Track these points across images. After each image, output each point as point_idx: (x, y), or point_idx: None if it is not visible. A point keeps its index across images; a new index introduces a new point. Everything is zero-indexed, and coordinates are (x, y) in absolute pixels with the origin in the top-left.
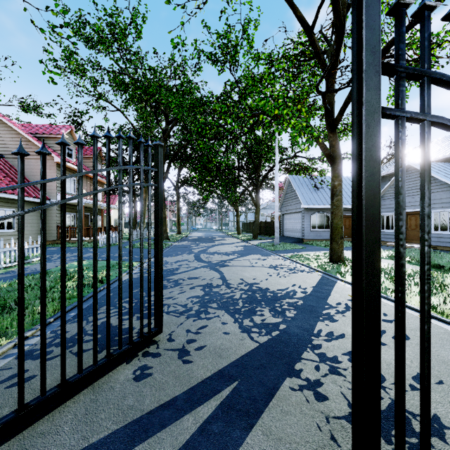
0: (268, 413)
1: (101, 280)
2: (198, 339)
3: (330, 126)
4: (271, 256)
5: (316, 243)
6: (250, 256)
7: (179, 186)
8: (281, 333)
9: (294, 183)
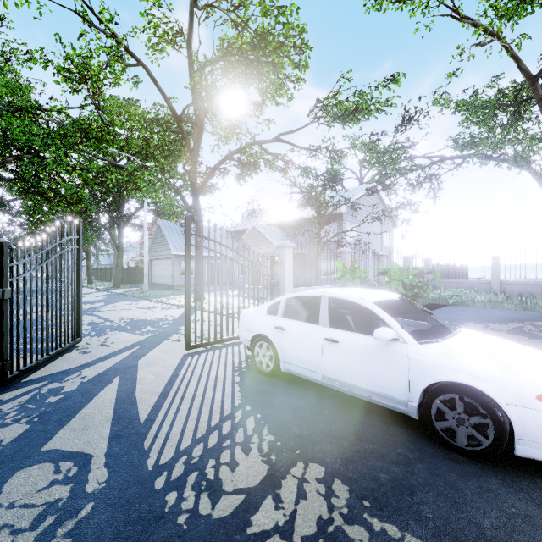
0: (158, 347)
1: None
2: (109, 341)
3: (194, 195)
4: (143, 302)
5: None
6: (120, 303)
7: None
8: (160, 332)
9: (165, 228)
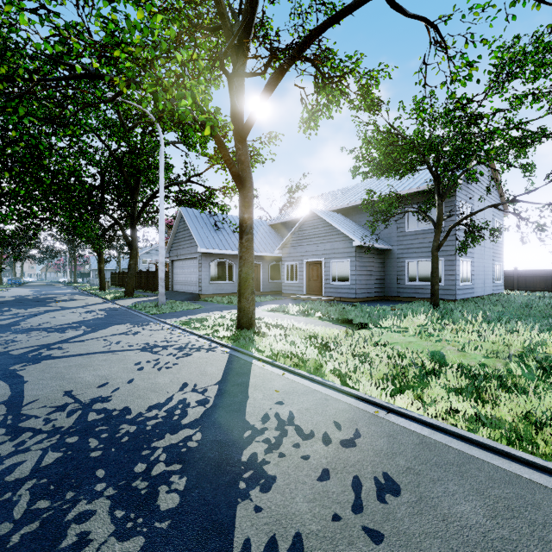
0: None
1: None
2: None
3: (239, 133)
4: (150, 326)
5: (217, 299)
6: (111, 330)
7: None
8: None
9: (189, 218)
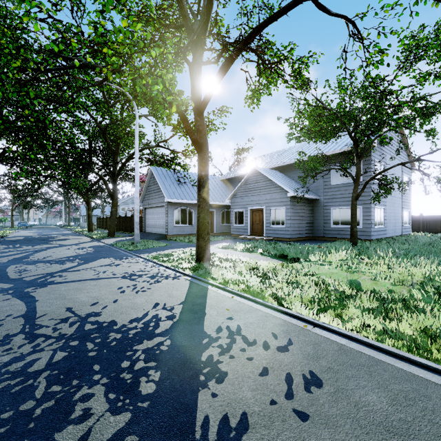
0: None
1: None
2: None
3: (198, 109)
4: (129, 259)
5: (180, 239)
6: (98, 262)
7: None
8: None
9: (158, 175)
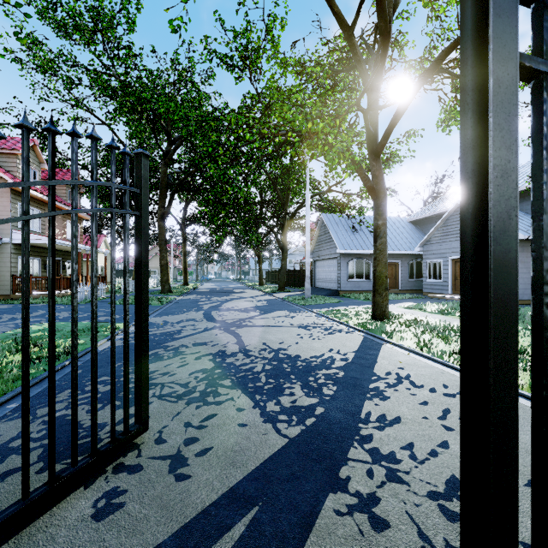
0: None
1: (67, 351)
2: (202, 437)
3: (373, 153)
4: (302, 313)
5: (355, 296)
6: (276, 313)
7: (186, 225)
8: (318, 421)
9: (329, 223)
